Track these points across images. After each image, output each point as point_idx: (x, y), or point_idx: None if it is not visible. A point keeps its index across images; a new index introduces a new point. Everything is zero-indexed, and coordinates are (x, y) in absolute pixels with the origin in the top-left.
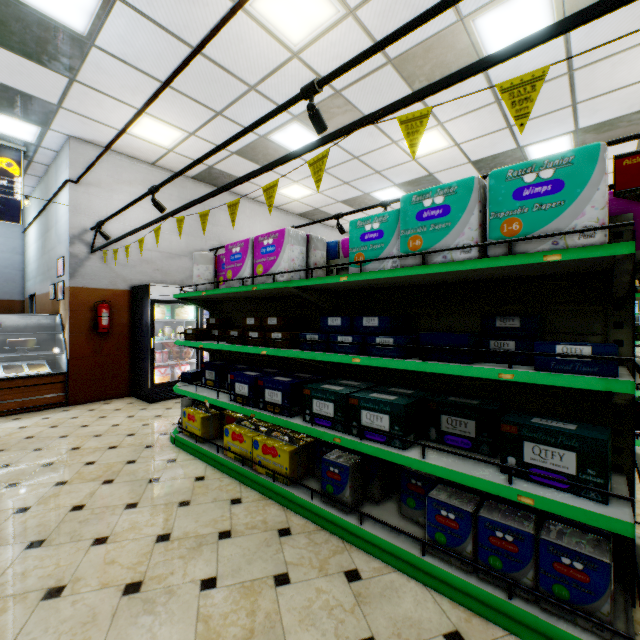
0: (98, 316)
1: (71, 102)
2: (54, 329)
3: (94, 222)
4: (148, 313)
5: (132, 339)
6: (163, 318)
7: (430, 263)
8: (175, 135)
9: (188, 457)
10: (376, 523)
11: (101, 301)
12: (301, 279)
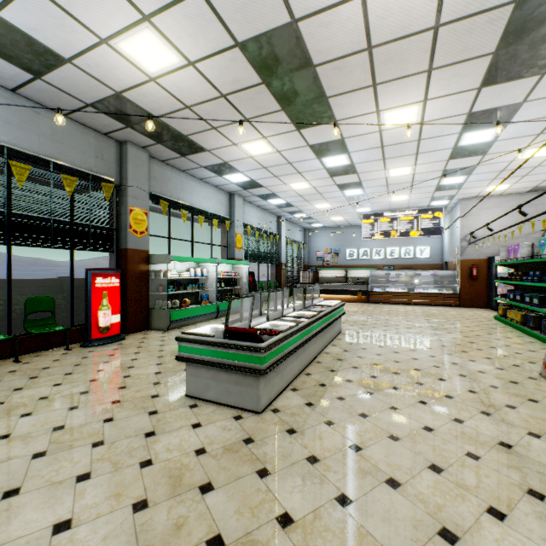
0: (471, 271)
1: (459, 193)
2: (454, 276)
3: (469, 231)
4: (493, 269)
5: (488, 282)
6: (502, 272)
7: (541, 258)
8: (506, 186)
9: (496, 321)
10: (536, 331)
11: (472, 265)
12: (519, 260)
